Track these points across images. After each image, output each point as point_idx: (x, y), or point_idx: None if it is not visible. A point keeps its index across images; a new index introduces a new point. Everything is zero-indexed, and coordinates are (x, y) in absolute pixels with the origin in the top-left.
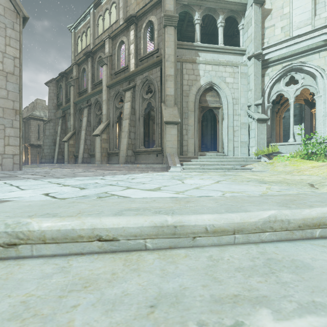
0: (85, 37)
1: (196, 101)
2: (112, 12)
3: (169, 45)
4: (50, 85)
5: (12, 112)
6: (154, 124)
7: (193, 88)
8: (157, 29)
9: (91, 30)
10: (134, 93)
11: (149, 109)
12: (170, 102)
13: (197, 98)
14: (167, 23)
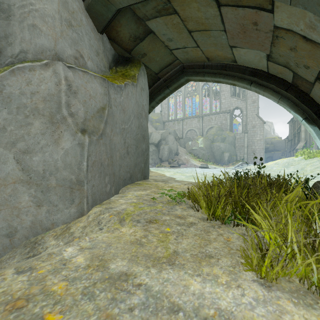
0: None
1: None
2: None
3: None
4: (289, 123)
5: (261, 149)
6: None
7: None
8: None
9: None
10: (299, 134)
11: None
12: (302, 140)
13: None
14: None
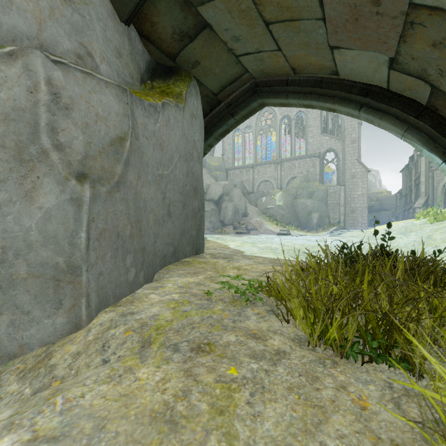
0: None
1: (442, 191)
2: None
3: (422, 167)
4: (403, 172)
5: (364, 208)
6: None
7: (440, 184)
8: None
9: None
10: (417, 187)
11: None
12: (422, 196)
13: (444, 189)
14: (419, 157)
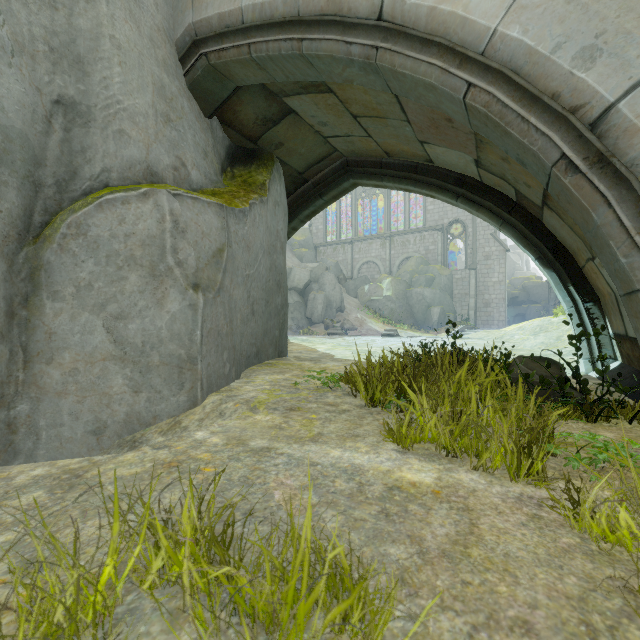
0: None
1: None
2: None
3: None
4: None
5: (502, 300)
6: None
7: None
8: None
9: None
10: None
11: None
12: None
13: None
14: None
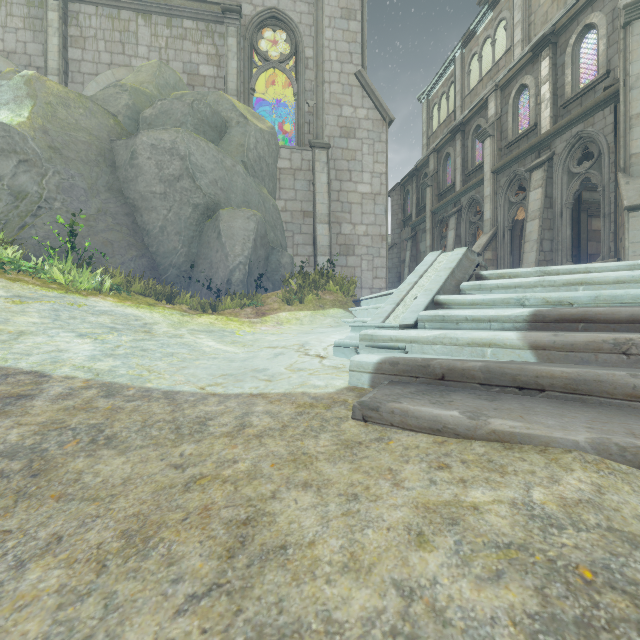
0: (444, 101)
1: None
2: (497, 37)
3: (637, 57)
4: (393, 194)
5: (378, 239)
6: (589, 220)
7: None
8: (605, 34)
9: (457, 86)
10: (549, 170)
11: (581, 190)
12: None
13: None
14: (632, 17)
